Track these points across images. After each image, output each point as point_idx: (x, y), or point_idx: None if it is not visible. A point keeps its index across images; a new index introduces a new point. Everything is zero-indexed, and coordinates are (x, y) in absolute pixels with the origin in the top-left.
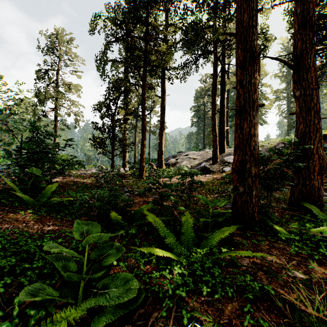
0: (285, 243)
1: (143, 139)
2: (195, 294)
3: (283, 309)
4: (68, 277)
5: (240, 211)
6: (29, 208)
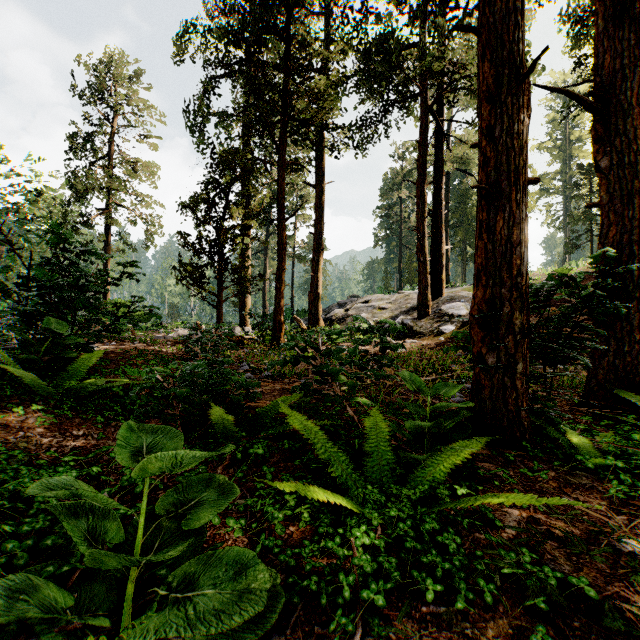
0: (593, 477)
1: (281, 267)
2: (406, 595)
3: (623, 636)
4: (94, 561)
5: (488, 408)
6: (37, 401)
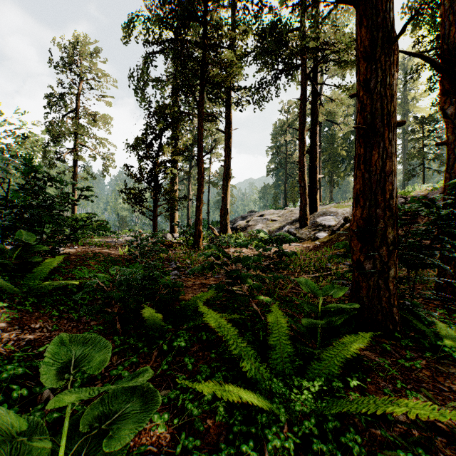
0: None
1: (200, 191)
2: None
3: None
4: None
5: (365, 304)
6: (5, 299)
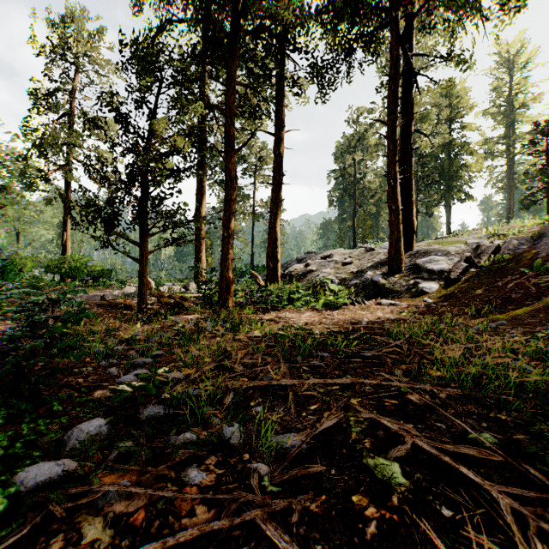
0: None
1: (229, 211)
2: None
3: None
4: None
5: None
6: None
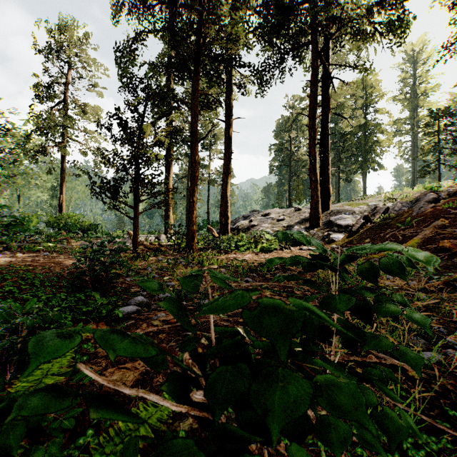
0: None
1: (194, 183)
2: None
3: None
4: None
5: None
6: None
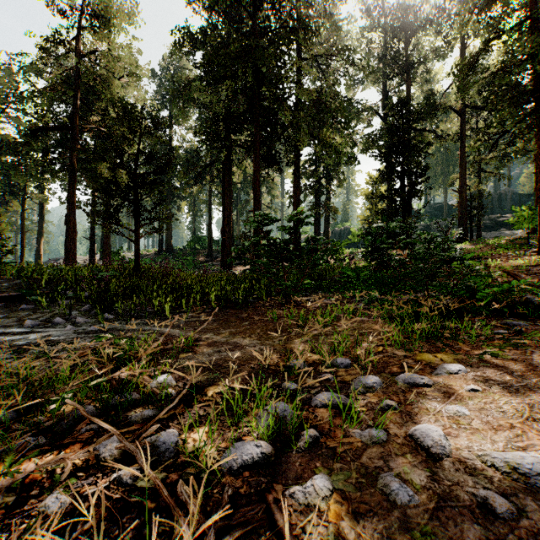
0: None
1: (24, 249)
2: None
3: None
4: None
5: None
6: None
